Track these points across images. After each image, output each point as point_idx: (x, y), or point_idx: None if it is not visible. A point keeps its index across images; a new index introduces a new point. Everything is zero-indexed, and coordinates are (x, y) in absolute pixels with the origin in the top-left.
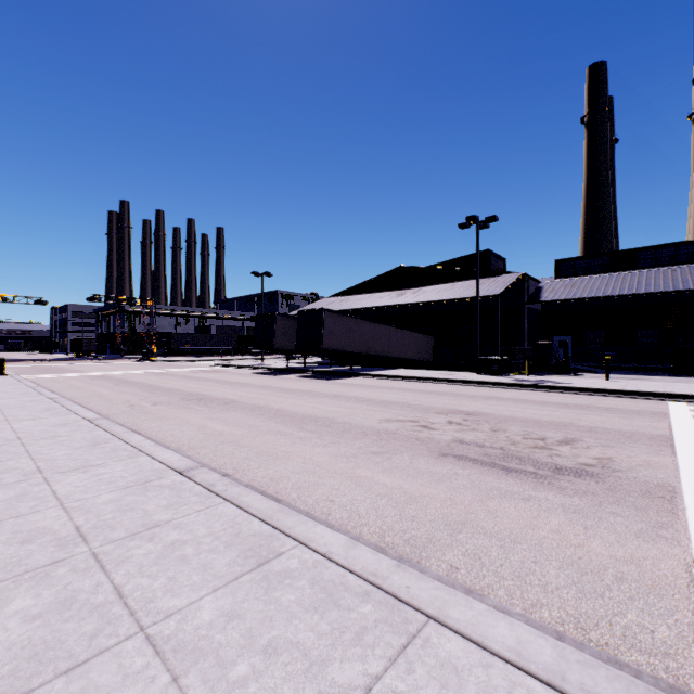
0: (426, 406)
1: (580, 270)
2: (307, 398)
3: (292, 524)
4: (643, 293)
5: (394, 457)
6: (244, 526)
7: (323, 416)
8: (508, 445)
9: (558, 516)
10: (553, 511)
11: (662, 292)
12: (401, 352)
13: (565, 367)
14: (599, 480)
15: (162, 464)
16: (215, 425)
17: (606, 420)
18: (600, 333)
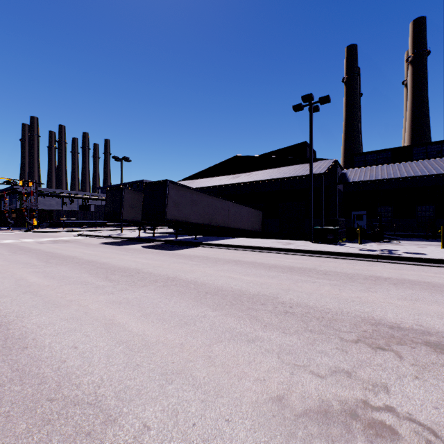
0: (315, 307)
1: (369, 162)
2: (120, 289)
3: None
4: (437, 174)
5: None
6: None
7: (91, 394)
8: None
9: None
10: None
11: None
12: (238, 224)
13: (381, 235)
14: None
15: None
16: None
17: None
18: (388, 208)
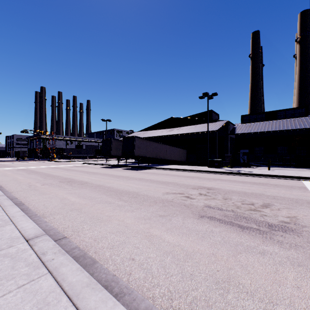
0: (186, 184)
1: (252, 120)
2: (125, 180)
3: (94, 304)
4: (282, 130)
5: (172, 218)
6: (51, 308)
7: (133, 191)
8: (235, 208)
9: (291, 270)
10: (285, 264)
11: (290, 129)
12: (172, 157)
13: (247, 163)
14: (298, 235)
15: (18, 232)
16: (71, 197)
17: (279, 191)
18: (261, 148)
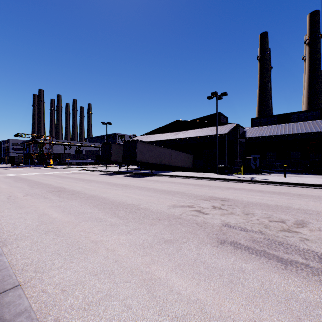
0: (195, 194)
1: (263, 123)
2: (124, 189)
3: None
4: (296, 133)
5: (182, 246)
6: None
7: (132, 203)
8: (263, 228)
9: None
10: None
11: (305, 133)
12: (177, 163)
13: (260, 170)
14: None
15: None
16: (53, 213)
17: (307, 203)
18: (273, 153)
